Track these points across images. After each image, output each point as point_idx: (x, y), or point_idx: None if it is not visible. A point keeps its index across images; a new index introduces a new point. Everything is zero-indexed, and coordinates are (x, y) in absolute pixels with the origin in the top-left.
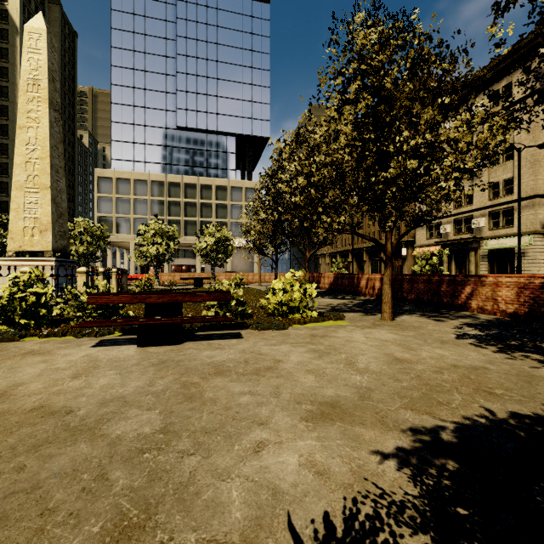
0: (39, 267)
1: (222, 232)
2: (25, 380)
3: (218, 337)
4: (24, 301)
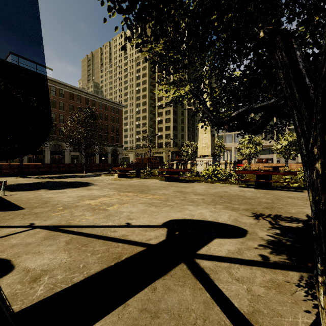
0: (207, 161)
1: (293, 137)
2: (227, 190)
3: (289, 190)
4: (214, 172)
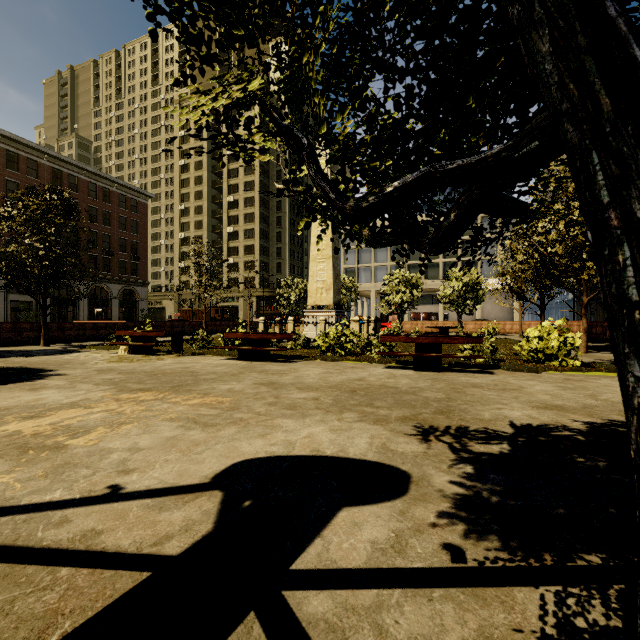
0: (326, 316)
1: (470, 275)
2: (365, 376)
3: (471, 372)
4: (339, 338)
